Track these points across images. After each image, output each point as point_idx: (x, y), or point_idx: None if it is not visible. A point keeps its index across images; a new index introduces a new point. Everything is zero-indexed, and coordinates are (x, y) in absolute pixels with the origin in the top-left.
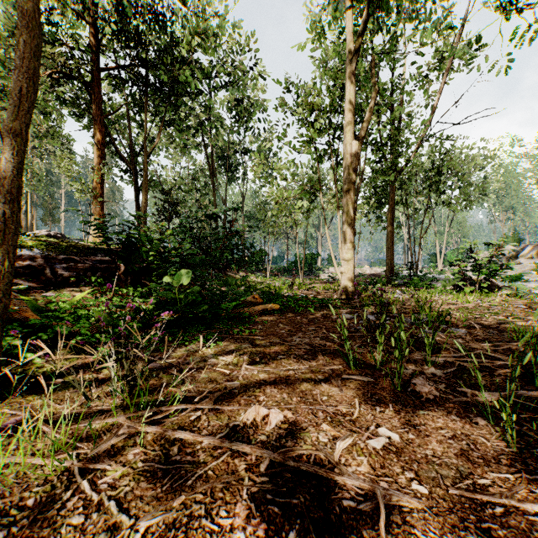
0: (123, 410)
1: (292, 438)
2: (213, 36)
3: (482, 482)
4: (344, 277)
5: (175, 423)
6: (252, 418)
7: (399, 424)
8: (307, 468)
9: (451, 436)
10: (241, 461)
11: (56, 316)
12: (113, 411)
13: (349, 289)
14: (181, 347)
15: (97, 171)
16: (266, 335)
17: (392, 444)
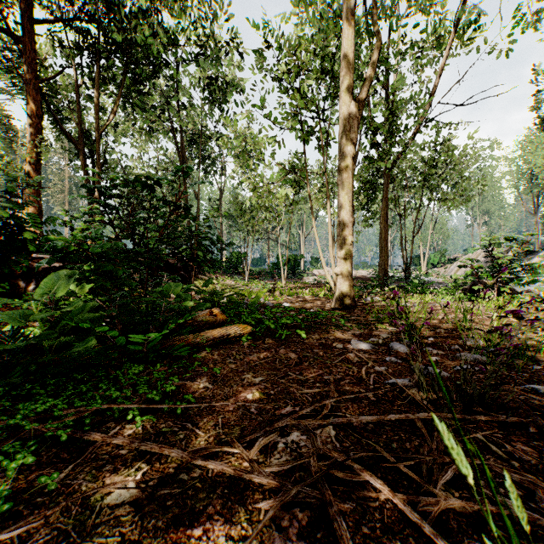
0: None
1: None
2: None
3: None
4: (340, 281)
5: None
6: None
7: None
8: None
9: None
10: None
11: None
12: None
13: (346, 296)
14: None
15: (30, 148)
16: (208, 418)
17: None
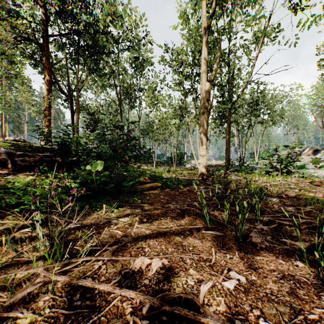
0: (44, 261)
1: (167, 282)
2: (120, 17)
3: (311, 317)
4: (201, 166)
5: (81, 271)
6: (139, 266)
7: (244, 268)
8: (179, 311)
9: (282, 277)
10: (128, 304)
11: (12, 192)
12: (34, 264)
13: (204, 173)
14: (94, 212)
15: (46, 99)
16: (152, 203)
17: (241, 285)
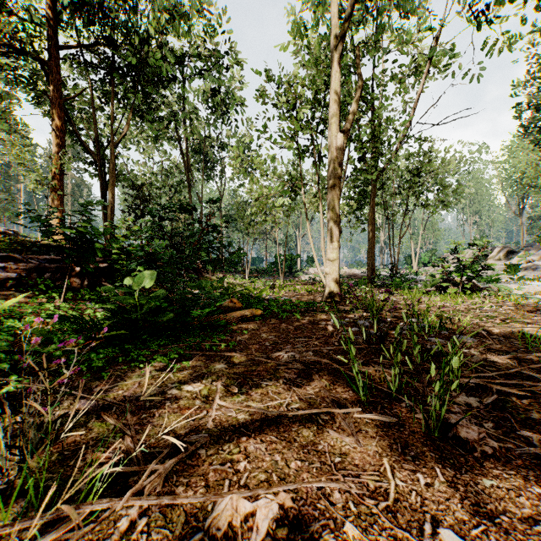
0: None
1: None
2: (189, 21)
3: None
4: (329, 279)
5: None
6: (226, 522)
7: (467, 516)
8: None
9: None
10: None
11: None
12: None
13: (334, 291)
14: (134, 371)
15: (55, 160)
16: (247, 350)
17: None
